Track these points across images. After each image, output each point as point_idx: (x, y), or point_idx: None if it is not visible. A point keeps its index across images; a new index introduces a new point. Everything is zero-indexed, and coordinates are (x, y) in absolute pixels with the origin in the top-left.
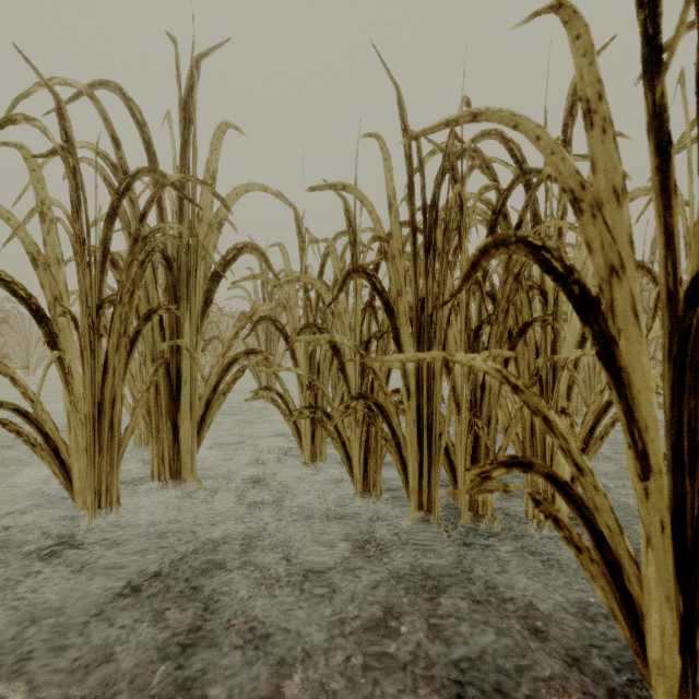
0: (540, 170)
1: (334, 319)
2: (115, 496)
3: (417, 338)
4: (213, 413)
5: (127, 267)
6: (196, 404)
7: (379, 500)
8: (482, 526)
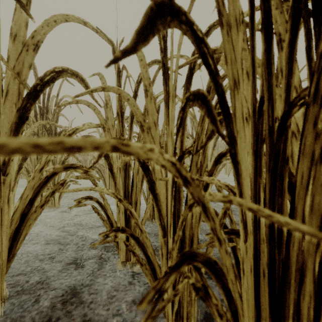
0: None
1: (143, 132)
2: None
3: (254, 151)
4: (29, 225)
5: None
6: None
7: None
8: None
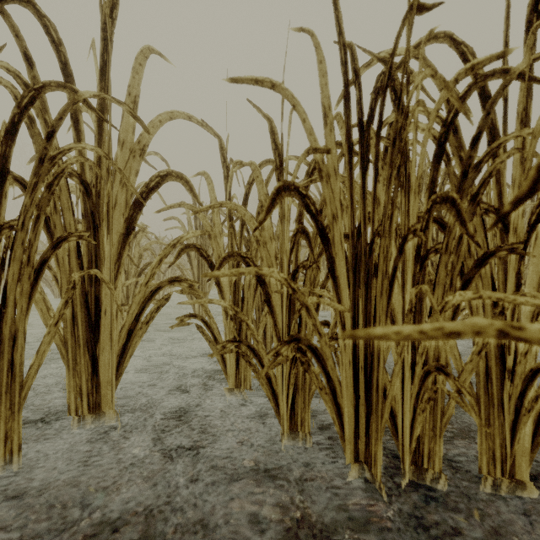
0: (507, 70)
1: (259, 247)
2: (15, 444)
3: (353, 268)
4: (135, 342)
5: (31, 189)
6: (113, 337)
7: (307, 441)
8: (427, 482)
